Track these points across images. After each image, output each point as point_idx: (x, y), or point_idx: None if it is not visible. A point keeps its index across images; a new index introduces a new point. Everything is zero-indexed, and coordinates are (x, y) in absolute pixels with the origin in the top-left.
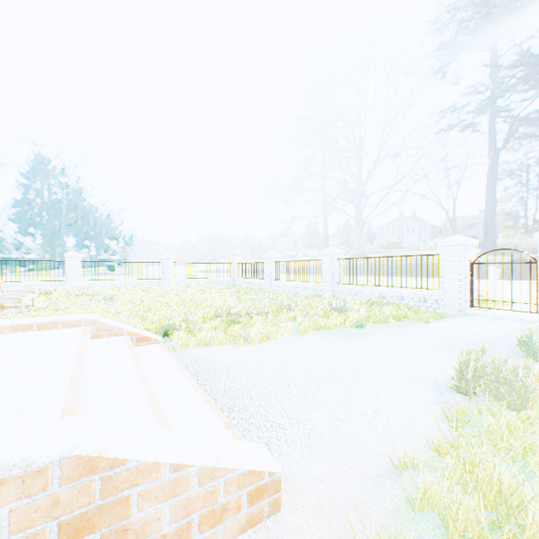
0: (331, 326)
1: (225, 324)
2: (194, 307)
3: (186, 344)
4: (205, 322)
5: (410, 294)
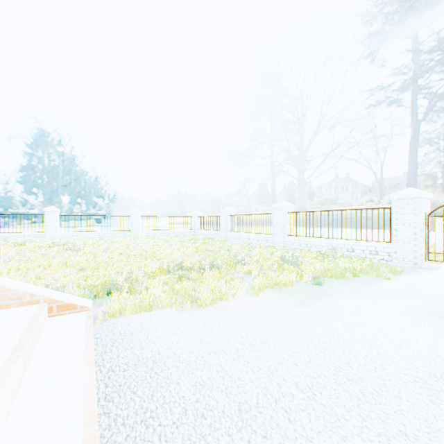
0: (287, 283)
1: (174, 281)
2: (149, 259)
3: (123, 309)
4: (155, 277)
5: (361, 246)
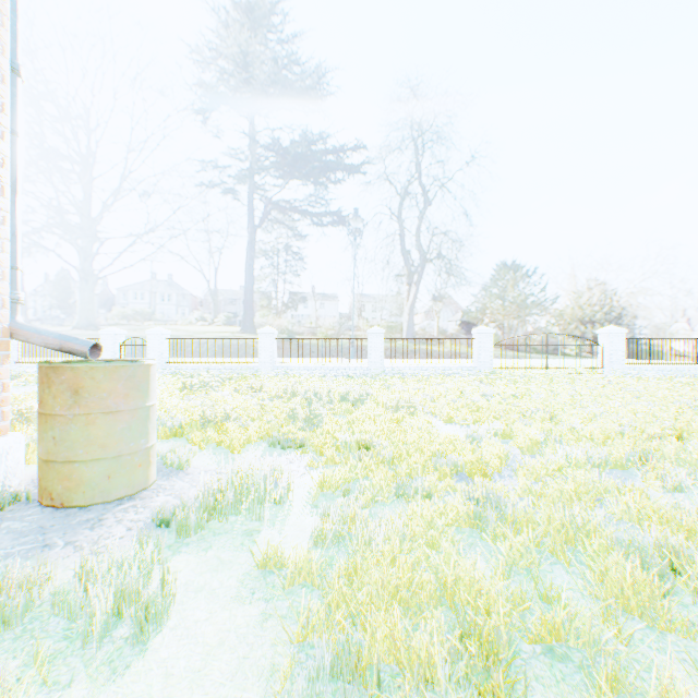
0: None
1: None
2: None
3: None
4: None
5: None
